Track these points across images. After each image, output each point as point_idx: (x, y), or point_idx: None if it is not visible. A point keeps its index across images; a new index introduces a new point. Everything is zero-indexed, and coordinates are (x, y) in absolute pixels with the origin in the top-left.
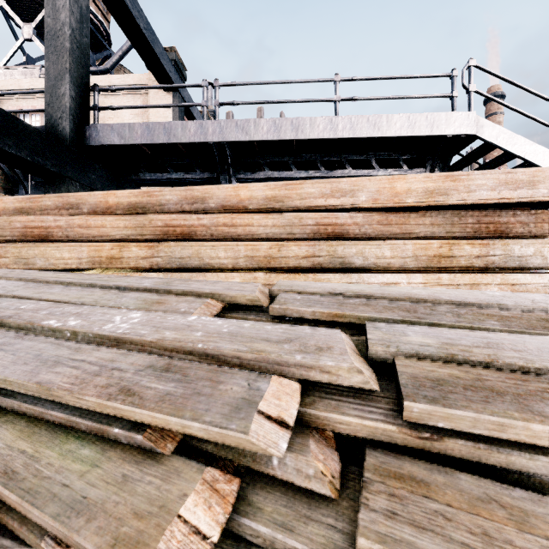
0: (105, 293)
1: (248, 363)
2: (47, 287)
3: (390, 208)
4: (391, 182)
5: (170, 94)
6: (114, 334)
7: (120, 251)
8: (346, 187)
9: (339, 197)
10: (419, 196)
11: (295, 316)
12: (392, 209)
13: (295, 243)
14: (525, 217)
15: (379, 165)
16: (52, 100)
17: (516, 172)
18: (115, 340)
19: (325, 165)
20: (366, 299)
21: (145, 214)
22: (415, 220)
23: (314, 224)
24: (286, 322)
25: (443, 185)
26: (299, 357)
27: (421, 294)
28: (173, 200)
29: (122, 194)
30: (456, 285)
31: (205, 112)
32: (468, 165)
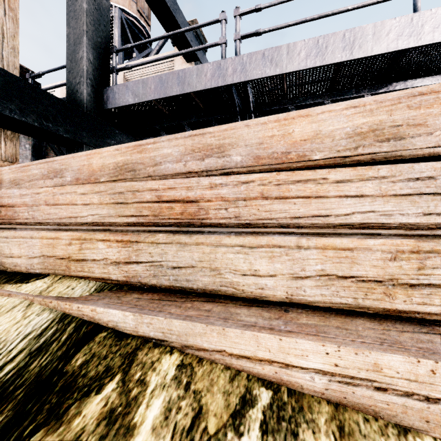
0: None
1: None
2: None
3: None
4: None
5: (192, 65)
6: None
7: (80, 248)
8: None
9: None
10: None
11: None
12: None
13: None
14: None
15: None
16: (72, 66)
17: None
18: None
19: None
20: None
21: (134, 179)
22: None
23: None
24: None
25: None
26: None
27: None
28: (173, 154)
29: (106, 152)
30: None
31: (223, 51)
32: None
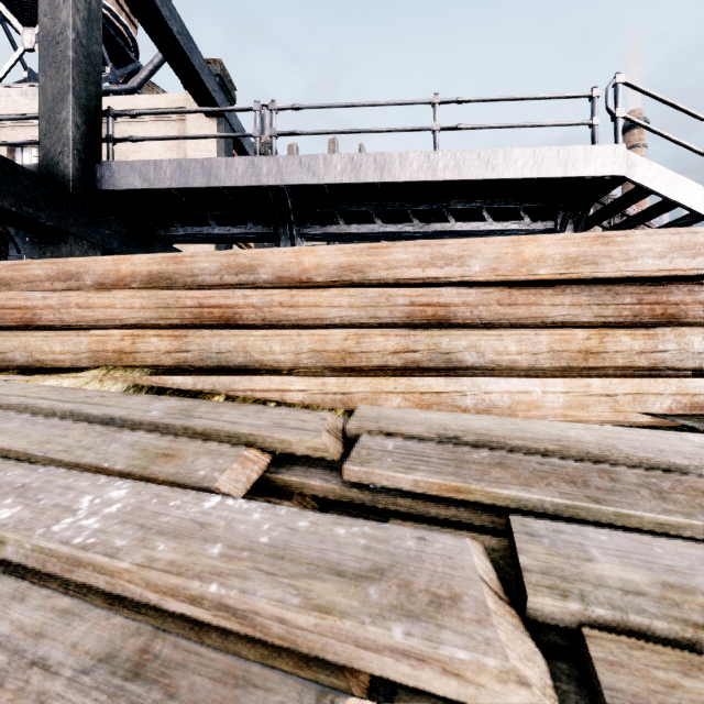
0: (87, 433)
1: (301, 635)
2: (2, 418)
3: (515, 282)
4: (516, 245)
5: (214, 121)
6: (66, 548)
7: (133, 343)
8: (453, 252)
9: (442, 266)
10: (555, 265)
11: (385, 486)
12: (517, 283)
13: (381, 332)
14: None
15: (491, 215)
16: (50, 129)
17: (696, 233)
18: (67, 561)
19: (419, 216)
20: (499, 452)
21: (171, 287)
22: (550, 299)
23: (407, 304)
24: (370, 493)
25: (591, 250)
26: (400, 632)
27: (585, 441)
28: (210, 269)
29: (139, 260)
30: (613, 395)
31: (258, 146)
32: (612, 216)
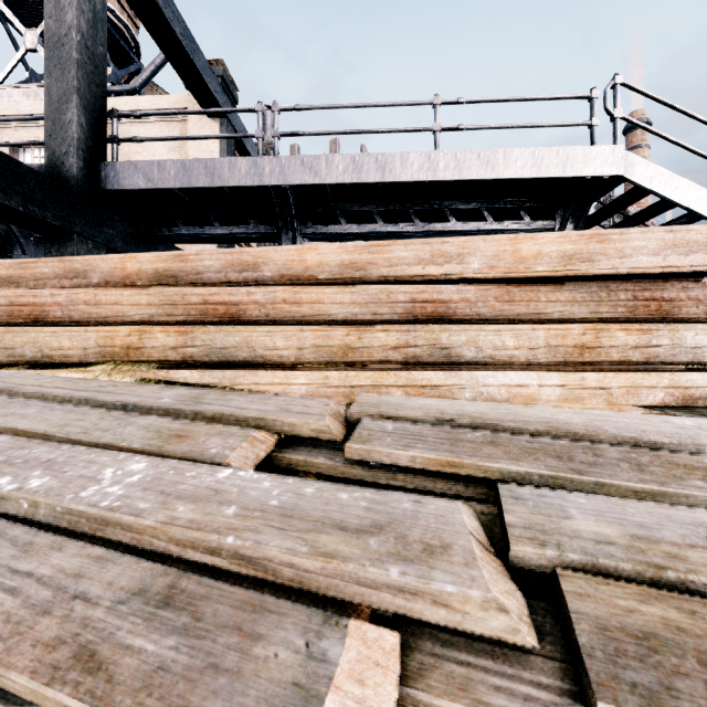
0: (103, 417)
1: (308, 577)
2: (20, 405)
3: (513, 279)
4: (514, 243)
5: (216, 122)
6: (95, 509)
7: (140, 339)
8: (453, 250)
9: (442, 264)
10: (552, 262)
11: (385, 462)
12: (515, 280)
13: (382, 327)
14: (699, 292)
15: (492, 215)
16: (55, 130)
17: (689, 230)
18: (96, 521)
19: (420, 216)
20: (492, 432)
21: (176, 285)
22: (547, 296)
23: (408, 300)
24: (370, 470)
25: (587, 248)
26: (396, 572)
27: (573, 423)
28: (215, 266)
29: (145, 258)
30: (607, 388)
31: (260, 146)
32: (611, 216)
